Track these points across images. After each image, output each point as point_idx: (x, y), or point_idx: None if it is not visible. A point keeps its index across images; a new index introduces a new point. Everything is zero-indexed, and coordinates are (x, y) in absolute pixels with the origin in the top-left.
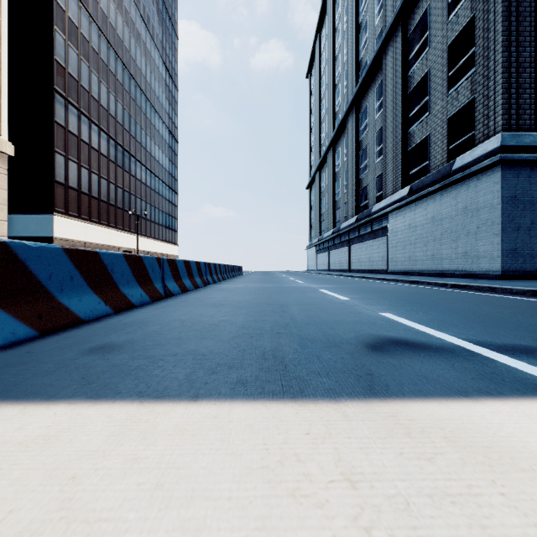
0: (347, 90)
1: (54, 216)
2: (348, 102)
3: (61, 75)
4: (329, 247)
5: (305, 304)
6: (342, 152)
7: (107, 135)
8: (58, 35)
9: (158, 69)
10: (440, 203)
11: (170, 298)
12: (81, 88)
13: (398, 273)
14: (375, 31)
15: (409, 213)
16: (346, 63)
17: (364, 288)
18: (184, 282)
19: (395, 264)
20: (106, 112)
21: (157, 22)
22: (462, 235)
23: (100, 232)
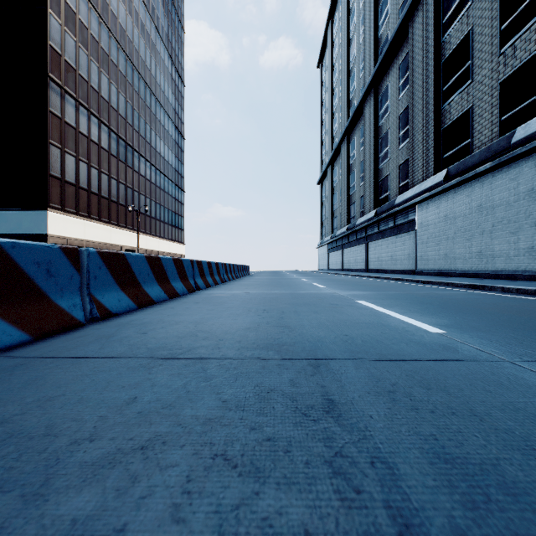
0: (364, 72)
1: (49, 212)
2: (366, 84)
3: (57, 62)
4: (343, 245)
5: (367, 351)
6: (358, 141)
7: (108, 128)
8: (53, 19)
9: (163, 62)
10: (490, 187)
11: (97, 323)
12: (79, 77)
13: (429, 274)
14: (398, 0)
15: (446, 202)
16: (362, 44)
17: (421, 297)
18: (146, 290)
19: (426, 263)
20: (108, 104)
21: (162, 13)
22: (526, 225)
23: (100, 229)
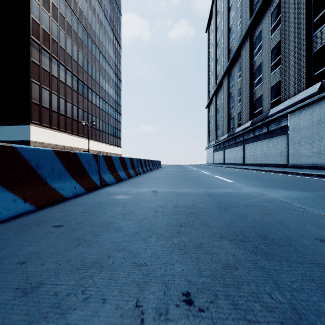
0: (241, 25)
1: (31, 126)
2: (243, 33)
3: (36, 29)
4: (224, 147)
5: None
6: (236, 75)
7: (71, 73)
8: (34, 1)
9: (107, 33)
10: None
11: None
12: (52, 39)
13: (302, 167)
14: None
15: (319, 109)
16: (239, 7)
17: None
18: None
19: (298, 159)
20: (71, 58)
21: (107, 2)
22: None
23: (66, 137)
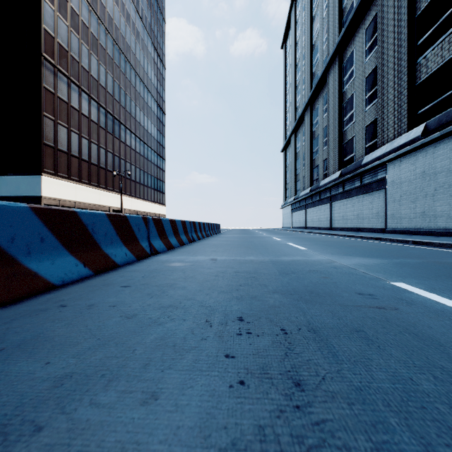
0: (328, 43)
1: (43, 177)
2: (330, 53)
3: (50, 44)
4: (306, 205)
5: None
6: (321, 109)
7: (98, 103)
8: (47, 5)
9: (147, 48)
10: None
11: None
12: (71, 58)
13: (403, 232)
14: None
15: (423, 158)
16: (325, 18)
17: None
18: (31, 266)
19: (398, 221)
20: (97, 82)
21: (146, 5)
22: None
23: (90, 192)
